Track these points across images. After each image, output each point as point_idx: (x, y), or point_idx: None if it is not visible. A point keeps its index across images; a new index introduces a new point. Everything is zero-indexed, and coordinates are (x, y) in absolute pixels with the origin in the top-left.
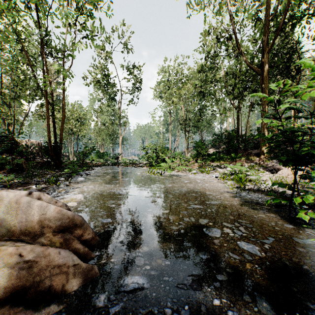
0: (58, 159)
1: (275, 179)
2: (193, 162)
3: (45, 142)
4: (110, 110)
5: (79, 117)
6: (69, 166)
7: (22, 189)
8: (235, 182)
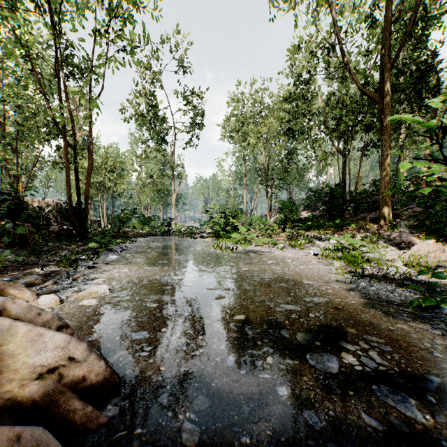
0: (83, 226)
1: (408, 258)
2: (279, 231)
3: (64, 202)
4: (158, 155)
5: (115, 166)
6: (95, 238)
7: (20, 273)
8: (345, 264)
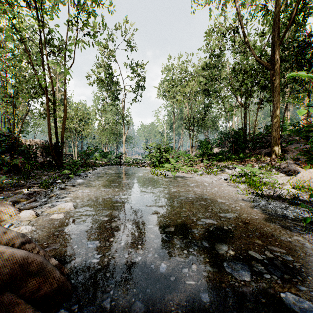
0: (60, 159)
1: (294, 183)
2: (198, 162)
3: (46, 141)
4: (113, 109)
5: (83, 116)
6: (67, 167)
7: (12, 193)
8: (248, 186)
